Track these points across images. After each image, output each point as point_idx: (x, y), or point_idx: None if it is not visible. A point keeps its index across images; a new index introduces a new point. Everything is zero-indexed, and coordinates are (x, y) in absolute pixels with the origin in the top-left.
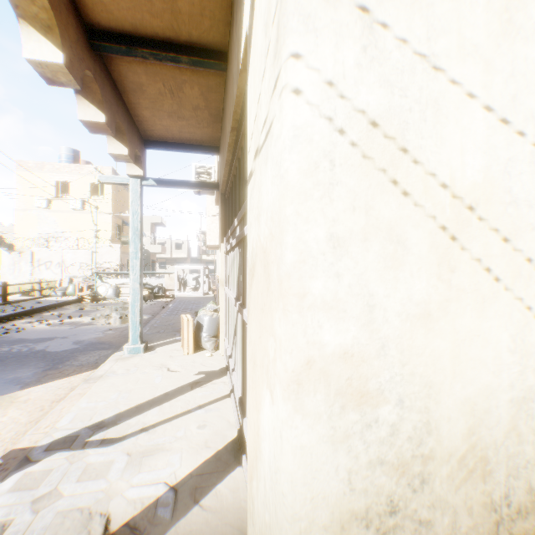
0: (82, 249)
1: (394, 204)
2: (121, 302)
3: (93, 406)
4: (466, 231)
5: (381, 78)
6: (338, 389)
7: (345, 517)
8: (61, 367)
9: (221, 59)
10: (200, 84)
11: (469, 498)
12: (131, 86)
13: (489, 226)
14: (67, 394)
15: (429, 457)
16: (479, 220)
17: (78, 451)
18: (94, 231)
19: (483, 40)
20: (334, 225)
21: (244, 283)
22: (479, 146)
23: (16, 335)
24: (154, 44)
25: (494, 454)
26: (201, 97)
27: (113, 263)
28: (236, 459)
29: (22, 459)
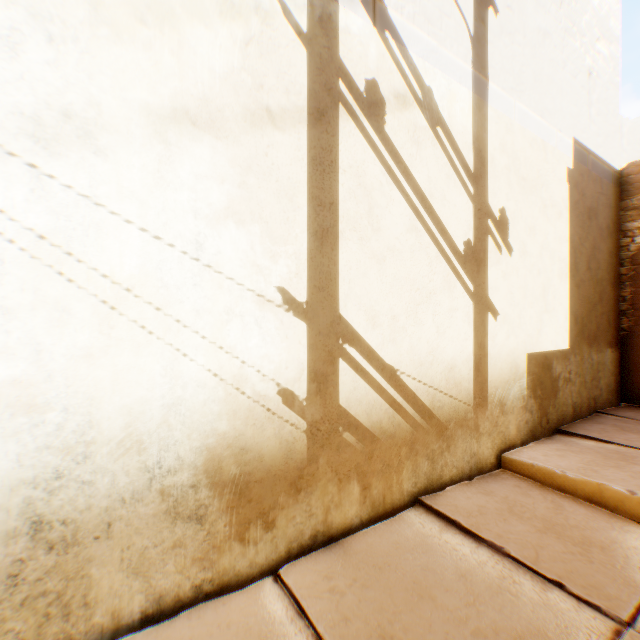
0: None
1: (62, 287)
2: None
3: None
4: (125, 304)
5: (50, 209)
6: (10, 403)
7: (16, 484)
8: None
9: None
10: None
11: (128, 466)
12: None
13: (145, 301)
14: None
15: (92, 443)
16: (136, 297)
17: None
18: None
19: (140, 188)
20: (6, 300)
21: None
22: (136, 252)
23: None
24: None
25: (149, 438)
26: None
27: None
28: None
29: None
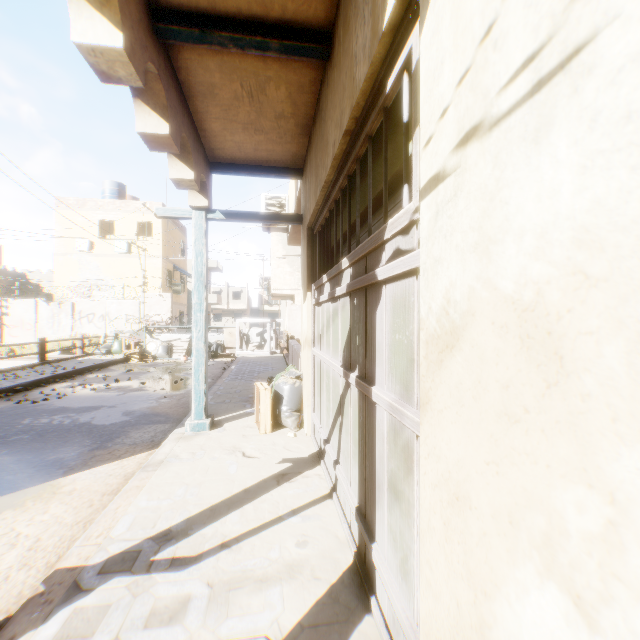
0: (128, 299)
1: None
2: (174, 362)
3: (155, 506)
4: None
5: None
6: None
7: None
8: (110, 446)
9: (323, 43)
10: (288, 81)
11: None
12: (200, 89)
13: None
14: (119, 484)
15: None
16: None
17: (141, 577)
18: (141, 278)
19: None
20: None
21: (368, 349)
22: None
23: (56, 403)
24: (235, 26)
25: None
26: (288, 100)
27: (163, 316)
28: (361, 601)
29: (70, 585)
